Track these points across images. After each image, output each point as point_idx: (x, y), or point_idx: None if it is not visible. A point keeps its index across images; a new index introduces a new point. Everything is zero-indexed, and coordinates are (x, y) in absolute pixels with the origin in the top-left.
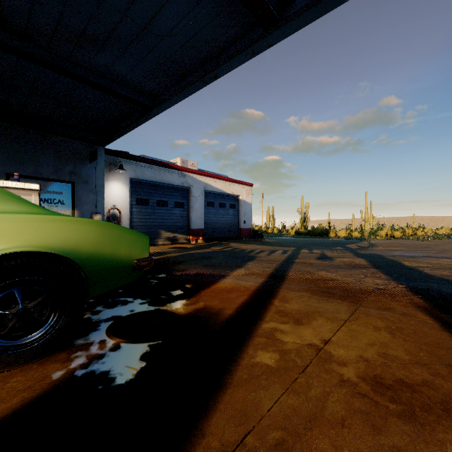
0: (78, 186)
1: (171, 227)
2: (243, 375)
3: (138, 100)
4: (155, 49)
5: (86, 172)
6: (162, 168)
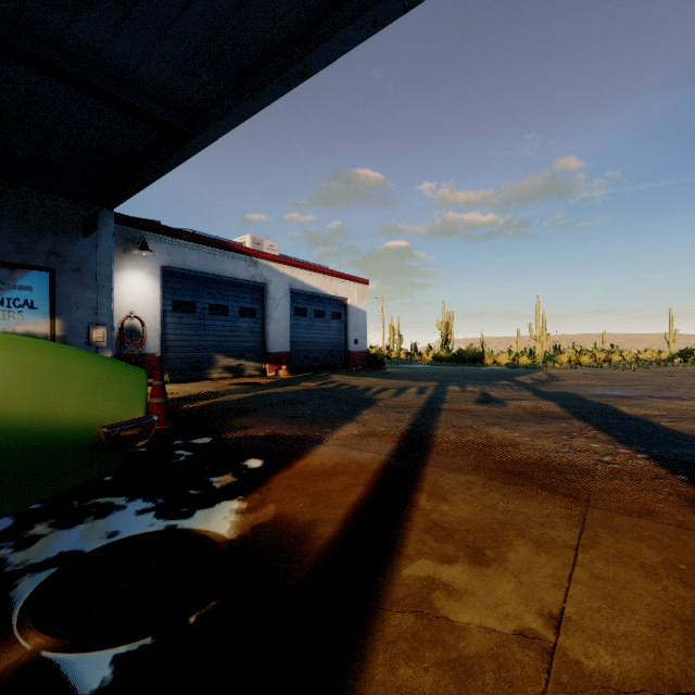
0: (62, 276)
1: (235, 349)
2: None
3: (163, 119)
4: (188, 12)
5: (78, 253)
6: (219, 250)
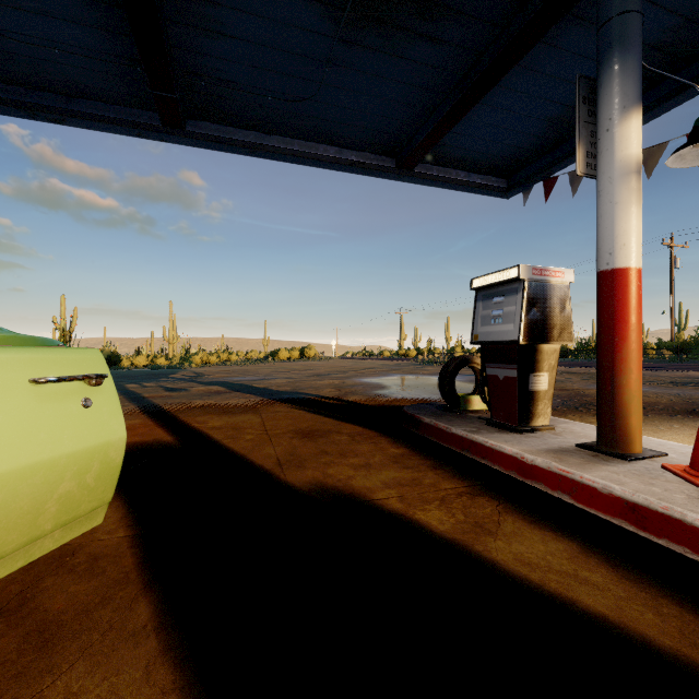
0: None
1: None
2: (245, 451)
3: None
4: None
5: None
6: None
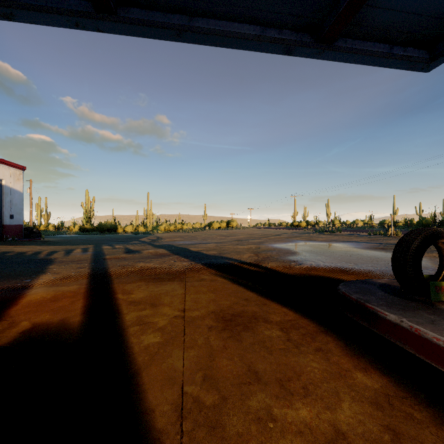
0: None
1: None
2: (144, 358)
3: None
4: None
5: None
6: None
